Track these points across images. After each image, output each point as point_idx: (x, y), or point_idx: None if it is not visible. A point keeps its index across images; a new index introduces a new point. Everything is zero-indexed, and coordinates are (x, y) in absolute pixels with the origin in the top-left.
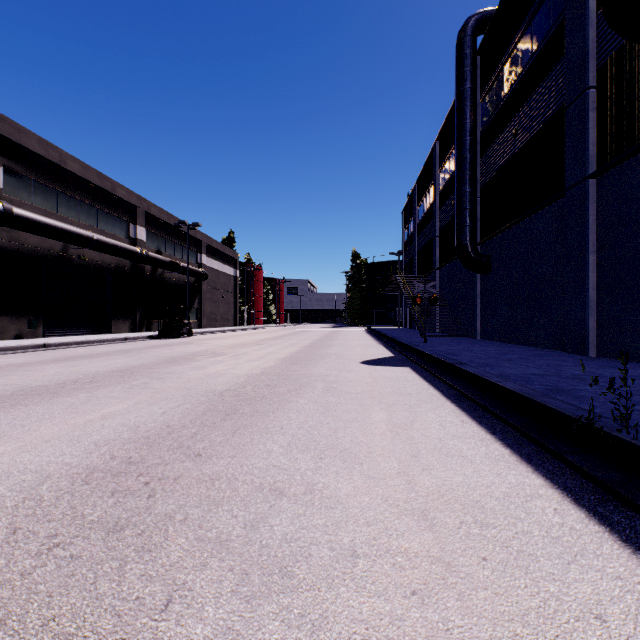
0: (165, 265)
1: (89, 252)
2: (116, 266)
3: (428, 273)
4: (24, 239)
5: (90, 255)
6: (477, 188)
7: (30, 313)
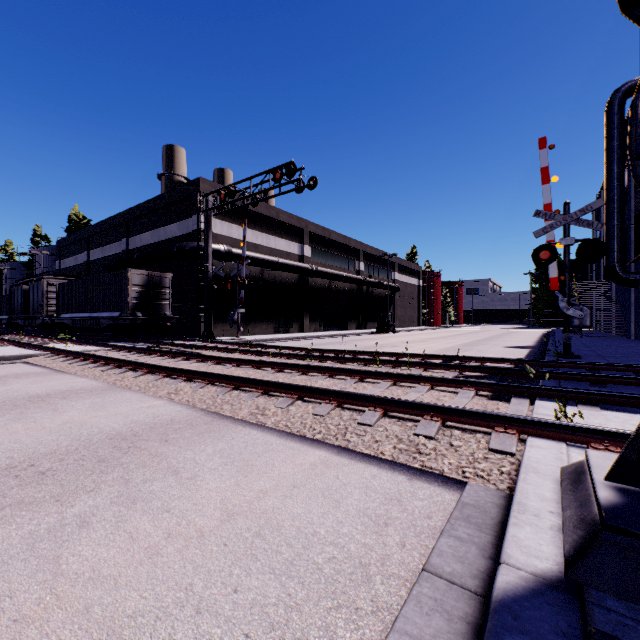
0: (375, 285)
1: (338, 283)
2: (349, 289)
3: (606, 279)
4: (316, 281)
5: (339, 284)
6: (631, 217)
7: (318, 319)
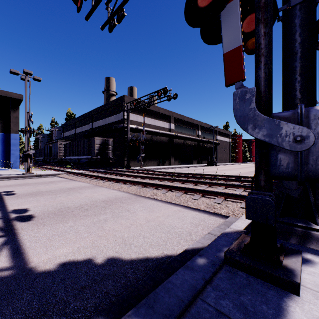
0: (206, 142)
1: (188, 141)
2: (193, 144)
3: None
4: (177, 140)
5: (188, 142)
6: None
7: (178, 159)
